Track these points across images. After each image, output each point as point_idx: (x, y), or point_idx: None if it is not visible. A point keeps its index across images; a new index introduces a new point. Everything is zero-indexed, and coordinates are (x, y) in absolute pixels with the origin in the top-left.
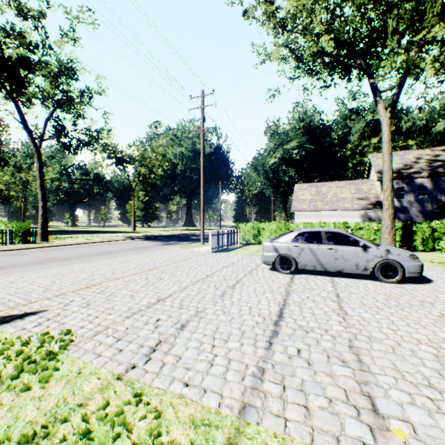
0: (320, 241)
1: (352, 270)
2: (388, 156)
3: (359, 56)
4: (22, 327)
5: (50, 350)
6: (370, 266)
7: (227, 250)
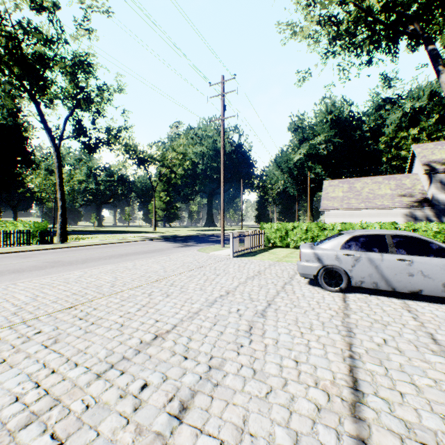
0: (385, 249)
1: (437, 291)
2: None
3: (412, 20)
4: None
5: None
6: None
7: (250, 254)
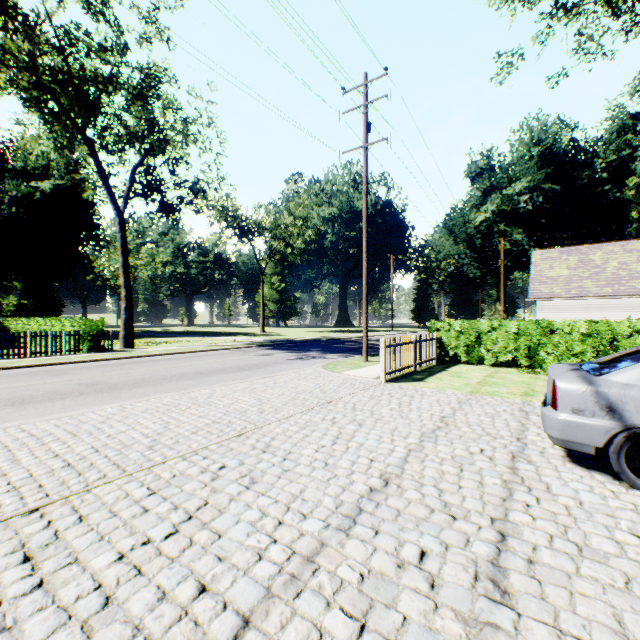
0: None
1: None
2: None
3: None
4: None
5: None
6: None
7: (415, 377)
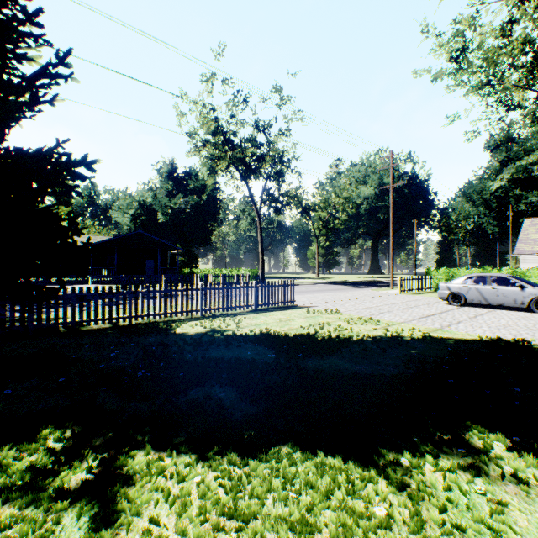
0: (485, 283)
1: (510, 304)
2: None
3: None
4: (317, 308)
5: (336, 311)
6: (525, 301)
7: (414, 293)
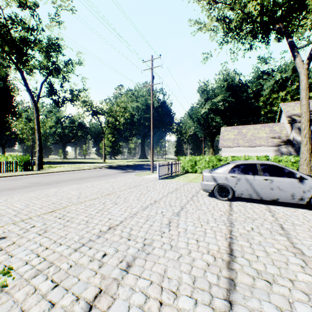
0: (256, 172)
1: (287, 199)
2: (306, 101)
3: (278, 21)
4: None
5: None
6: (306, 197)
7: (170, 177)
